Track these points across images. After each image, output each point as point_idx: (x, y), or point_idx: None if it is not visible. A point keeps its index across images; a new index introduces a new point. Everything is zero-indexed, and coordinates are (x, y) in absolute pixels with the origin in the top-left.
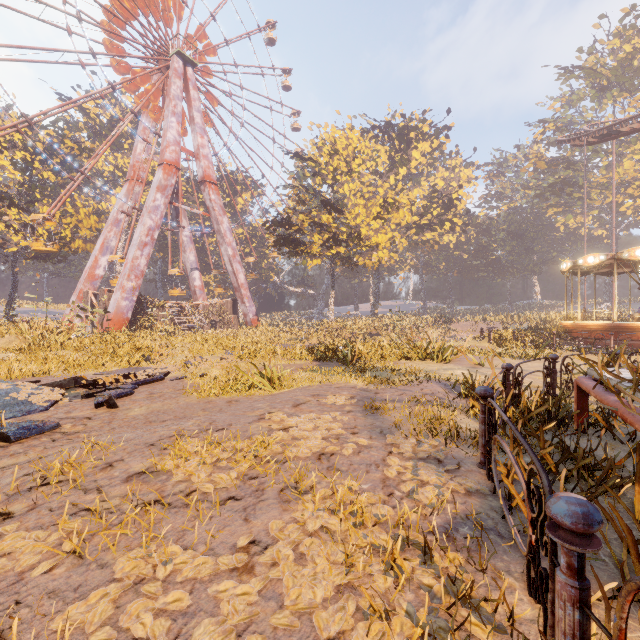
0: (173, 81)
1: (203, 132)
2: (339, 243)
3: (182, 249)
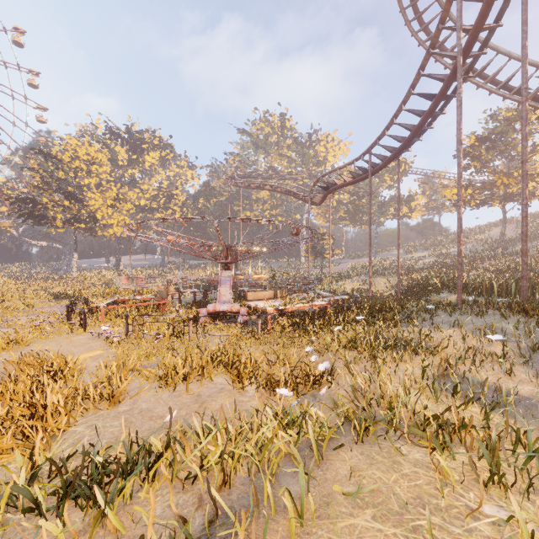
0: None
1: None
2: (80, 221)
3: None
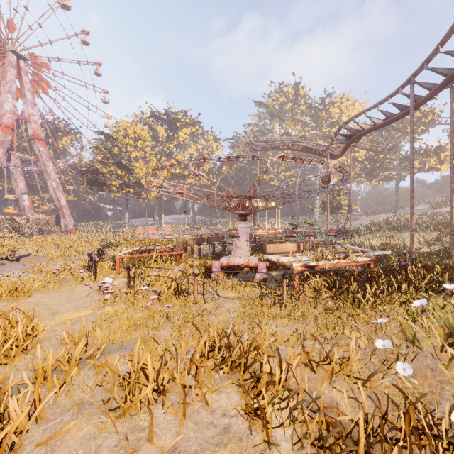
0: (9, 69)
1: (33, 105)
2: (129, 186)
3: (13, 179)
